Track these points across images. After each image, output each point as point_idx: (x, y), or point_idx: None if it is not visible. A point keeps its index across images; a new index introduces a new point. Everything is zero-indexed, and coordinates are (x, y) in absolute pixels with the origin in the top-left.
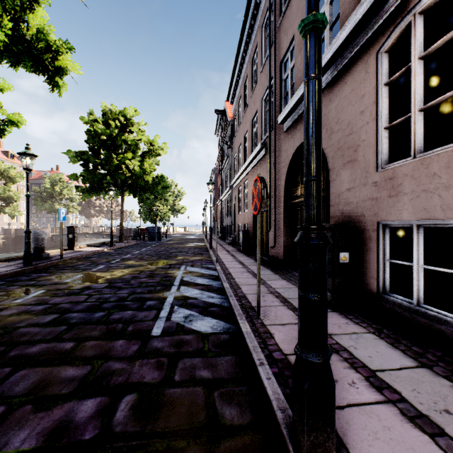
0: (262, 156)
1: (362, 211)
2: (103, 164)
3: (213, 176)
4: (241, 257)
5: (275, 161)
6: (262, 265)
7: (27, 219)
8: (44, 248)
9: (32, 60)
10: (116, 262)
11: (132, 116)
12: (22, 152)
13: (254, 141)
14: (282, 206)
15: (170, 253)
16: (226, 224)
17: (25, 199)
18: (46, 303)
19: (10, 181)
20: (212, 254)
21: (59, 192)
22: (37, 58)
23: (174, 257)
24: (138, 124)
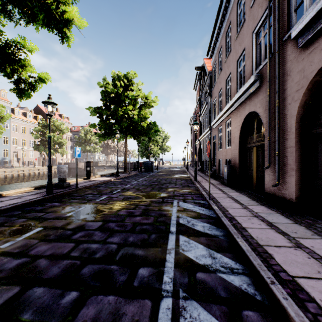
0: (253, 90)
1: None
2: (112, 115)
3: (191, 123)
4: (230, 192)
5: (279, 89)
6: (263, 205)
7: (49, 156)
8: (65, 179)
9: (44, 14)
10: (117, 192)
11: (132, 78)
12: (44, 101)
13: (239, 80)
14: (291, 138)
15: (161, 184)
16: (204, 159)
17: (70, 144)
18: (27, 253)
19: (61, 132)
20: (200, 187)
21: (89, 139)
22: (49, 12)
23: (165, 189)
24: (137, 85)
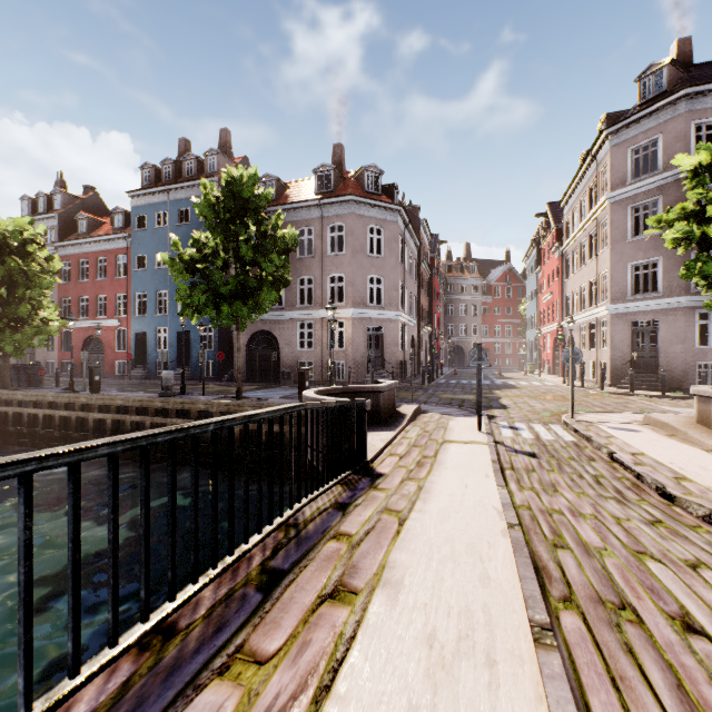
0: None
1: (43, 358)
2: None
3: None
4: None
5: None
6: None
7: None
8: None
9: None
10: None
11: None
12: None
13: None
14: None
15: None
16: None
17: None
18: None
19: None
20: None
21: None
22: None
23: None
24: None
